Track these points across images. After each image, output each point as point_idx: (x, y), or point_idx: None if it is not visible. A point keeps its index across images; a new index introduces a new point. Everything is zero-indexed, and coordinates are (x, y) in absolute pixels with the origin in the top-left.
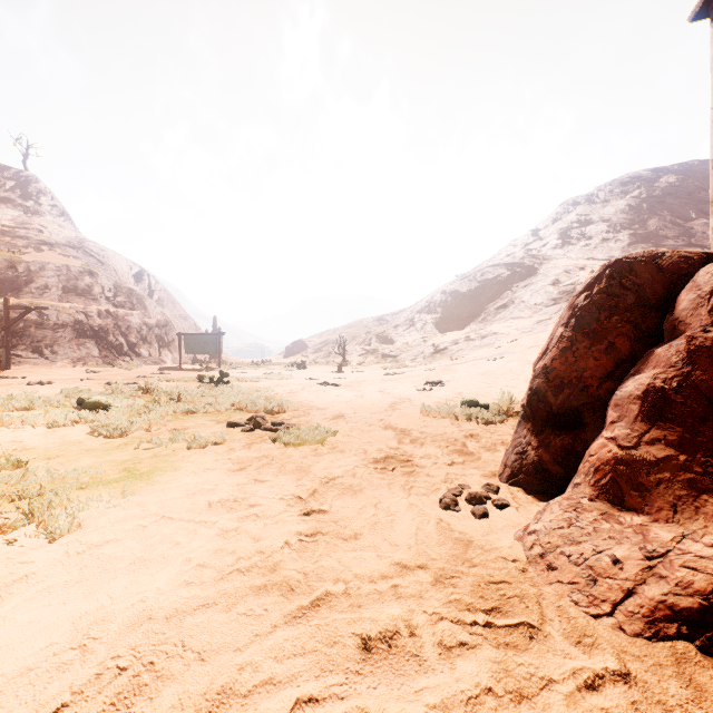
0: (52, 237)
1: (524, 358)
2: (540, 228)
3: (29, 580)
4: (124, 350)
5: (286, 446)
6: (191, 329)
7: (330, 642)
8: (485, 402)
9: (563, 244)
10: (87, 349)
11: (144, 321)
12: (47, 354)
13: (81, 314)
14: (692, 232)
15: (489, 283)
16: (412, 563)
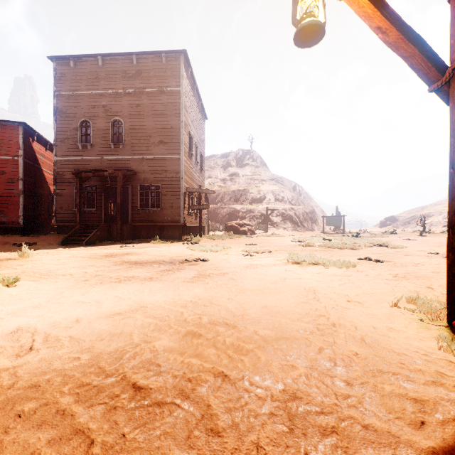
0: (265, 177)
1: None
2: None
3: (359, 251)
4: (298, 224)
5: (391, 248)
6: (319, 212)
7: (400, 255)
8: None
9: None
10: (287, 224)
11: (304, 211)
12: (275, 226)
13: (283, 210)
14: None
15: None
16: (415, 254)
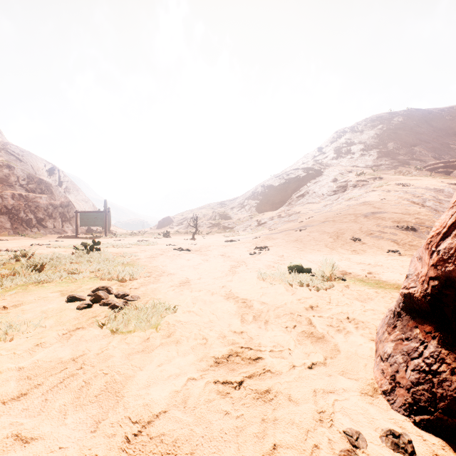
0: None
1: (321, 229)
2: (323, 147)
3: None
4: (32, 223)
5: (113, 334)
6: (90, 209)
7: None
8: (308, 266)
9: (337, 157)
10: (1, 222)
11: (50, 202)
12: None
13: None
14: (413, 151)
15: (292, 180)
16: None
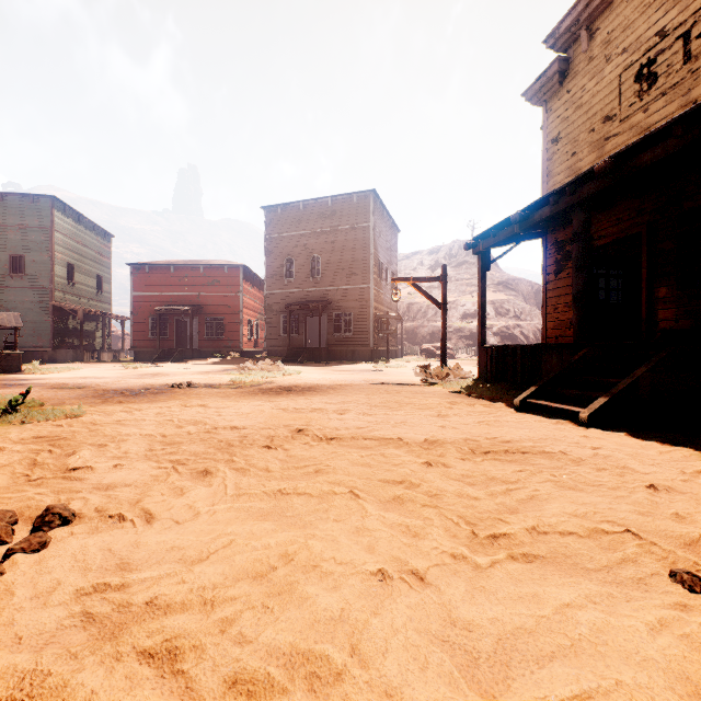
0: (487, 281)
1: None
2: None
3: None
4: None
5: None
6: None
7: None
8: None
9: None
10: None
11: (537, 328)
12: None
13: (504, 328)
14: None
15: None
16: None
